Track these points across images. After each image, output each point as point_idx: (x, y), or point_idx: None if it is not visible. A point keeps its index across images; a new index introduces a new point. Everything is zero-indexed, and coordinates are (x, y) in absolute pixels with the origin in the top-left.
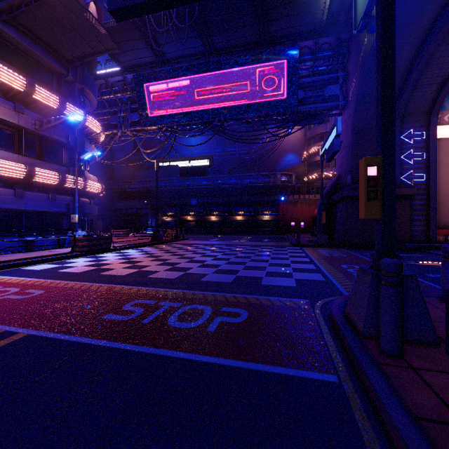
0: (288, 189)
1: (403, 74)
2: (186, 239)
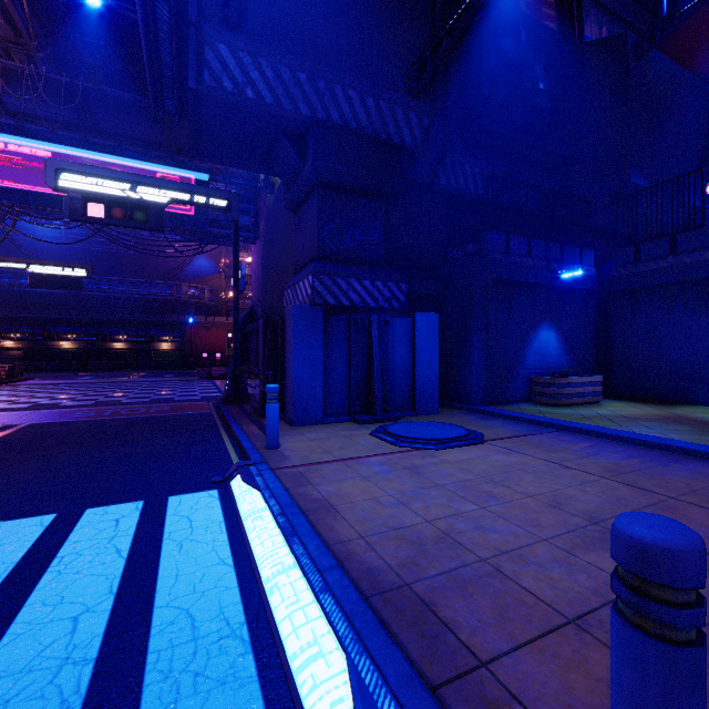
0: (200, 306)
1: None
2: (30, 379)
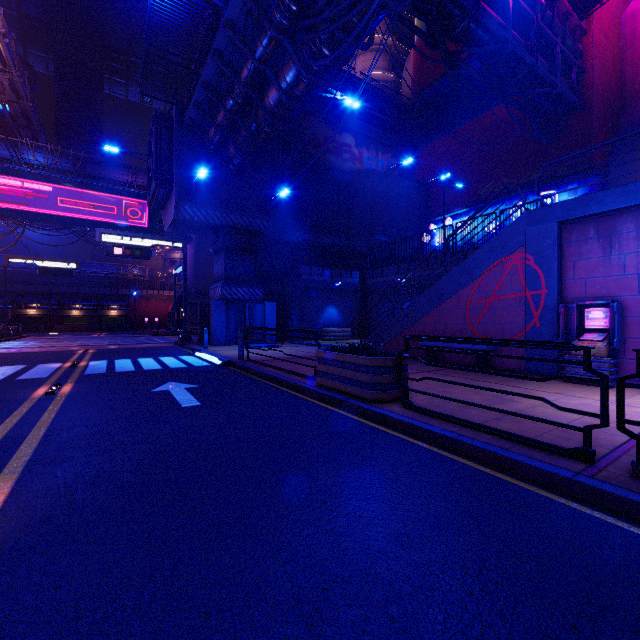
0: (141, 282)
1: None
2: (28, 336)
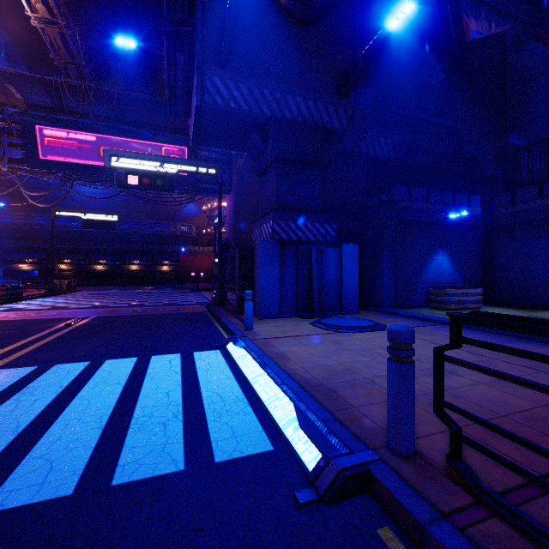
0: (189, 239)
1: None
2: (81, 290)
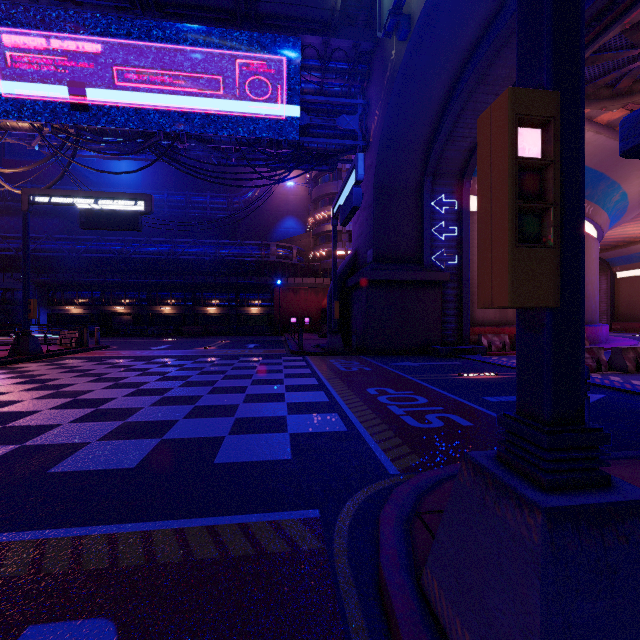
0: (287, 268)
1: (436, 116)
2: (102, 348)
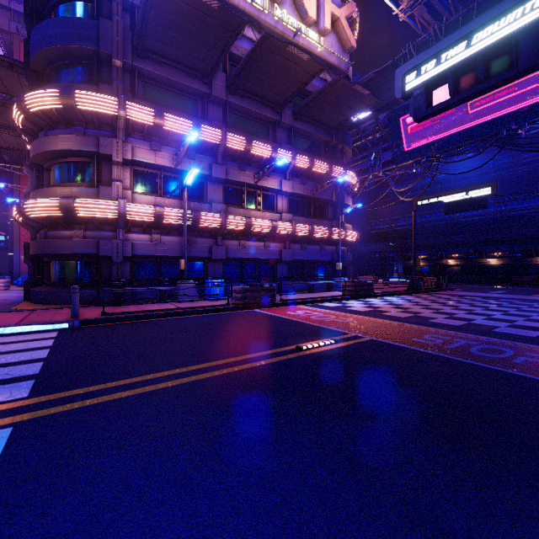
0: None
1: None
2: (451, 289)
